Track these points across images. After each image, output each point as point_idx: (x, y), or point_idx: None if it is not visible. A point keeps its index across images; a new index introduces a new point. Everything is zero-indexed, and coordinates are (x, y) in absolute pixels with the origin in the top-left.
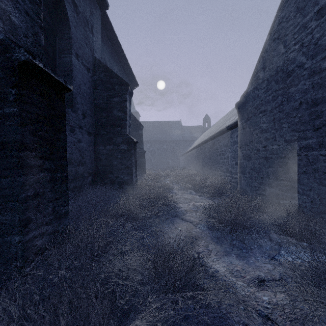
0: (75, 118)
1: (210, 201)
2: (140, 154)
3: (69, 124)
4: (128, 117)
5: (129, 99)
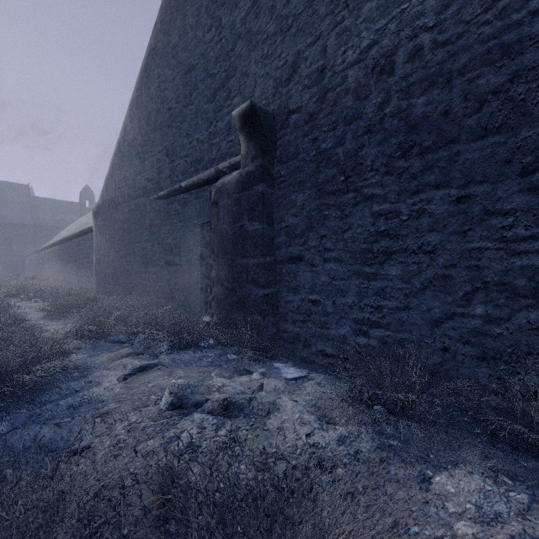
0: None
1: None
2: None
3: None
4: None
5: None
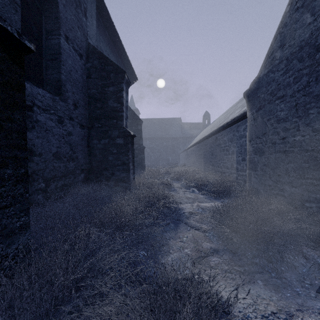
0: (64, 108)
1: (216, 201)
2: (139, 150)
3: (56, 113)
4: (125, 109)
5: (126, 88)
